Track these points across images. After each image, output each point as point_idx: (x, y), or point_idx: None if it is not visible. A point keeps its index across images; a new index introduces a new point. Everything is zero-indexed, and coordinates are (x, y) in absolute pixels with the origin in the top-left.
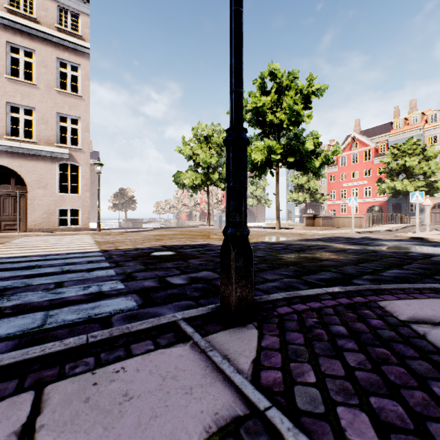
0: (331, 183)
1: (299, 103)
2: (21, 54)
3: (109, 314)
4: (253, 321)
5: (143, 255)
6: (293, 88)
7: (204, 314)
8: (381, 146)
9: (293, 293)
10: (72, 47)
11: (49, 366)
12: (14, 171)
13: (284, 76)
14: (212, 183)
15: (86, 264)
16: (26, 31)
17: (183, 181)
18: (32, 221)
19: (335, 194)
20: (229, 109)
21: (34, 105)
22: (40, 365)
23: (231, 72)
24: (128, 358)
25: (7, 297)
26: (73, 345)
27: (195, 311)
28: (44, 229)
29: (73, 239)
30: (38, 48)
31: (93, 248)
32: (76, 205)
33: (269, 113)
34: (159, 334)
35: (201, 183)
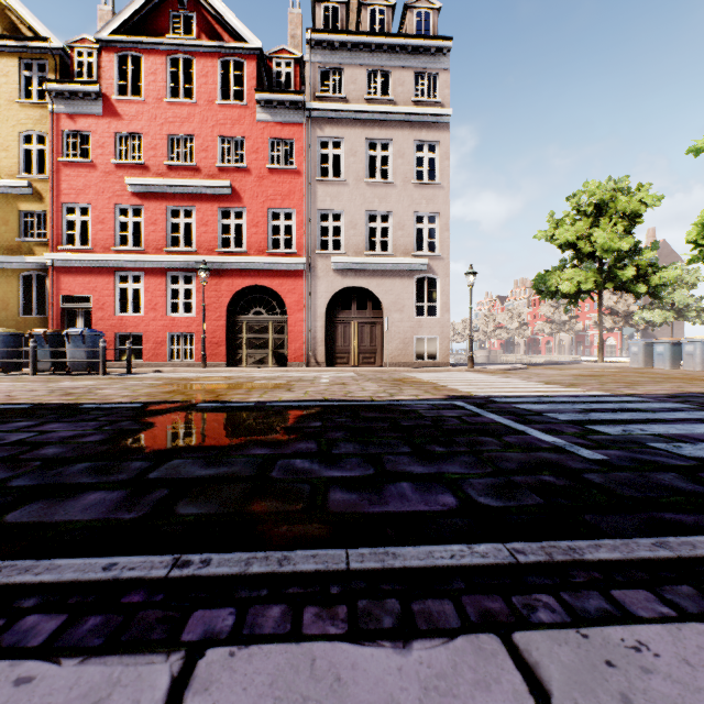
0: None
1: None
2: (378, 149)
3: None
4: None
5: None
6: None
7: None
8: None
9: None
10: (430, 121)
11: None
12: (370, 293)
13: None
14: (613, 286)
15: None
16: (383, 119)
17: (559, 287)
18: (389, 353)
19: None
20: None
21: (390, 208)
22: None
23: None
24: None
25: None
26: None
27: None
28: (400, 364)
29: (482, 377)
30: (395, 136)
31: (585, 390)
32: (434, 332)
33: None
34: None
35: (594, 287)
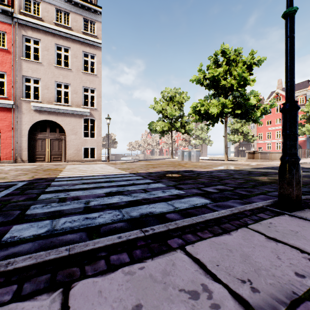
0: (259, 127)
1: (245, 71)
2: (62, 51)
3: (202, 204)
4: (305, 208)
5: (162, 176)
6: (241, 61)
7: (271, 204)
8: (300, 99)
9: (308, 196)
10: (91, 44)
11: (232, 220)
12: (58, 124)
13: (231, 52)
14: (175, 129)
15: (137, 180)
16: (65, 36)
17: (156, 128)
18: (68, 155)
19: (262, 135)
20: (286, 91)
21: (69, 82)
22: (227, 220)
23: (287, 70)
24: (265, 219)
25: (130, 195)
26: (229, 213)
27: (264, 203)
28: (75, 160)
29: (100, 166)
30: (72, 46)
31: (123, 172)
32: (93, 145)
33: (221, 79)
34: (262, 211)
35: (168, 129)
